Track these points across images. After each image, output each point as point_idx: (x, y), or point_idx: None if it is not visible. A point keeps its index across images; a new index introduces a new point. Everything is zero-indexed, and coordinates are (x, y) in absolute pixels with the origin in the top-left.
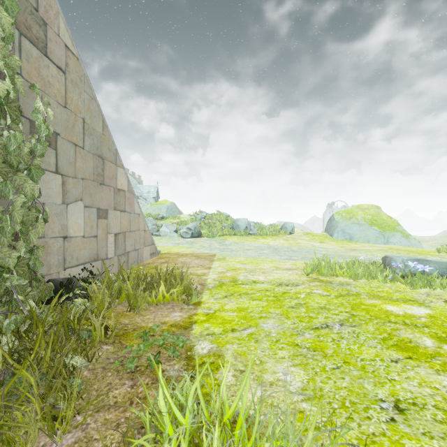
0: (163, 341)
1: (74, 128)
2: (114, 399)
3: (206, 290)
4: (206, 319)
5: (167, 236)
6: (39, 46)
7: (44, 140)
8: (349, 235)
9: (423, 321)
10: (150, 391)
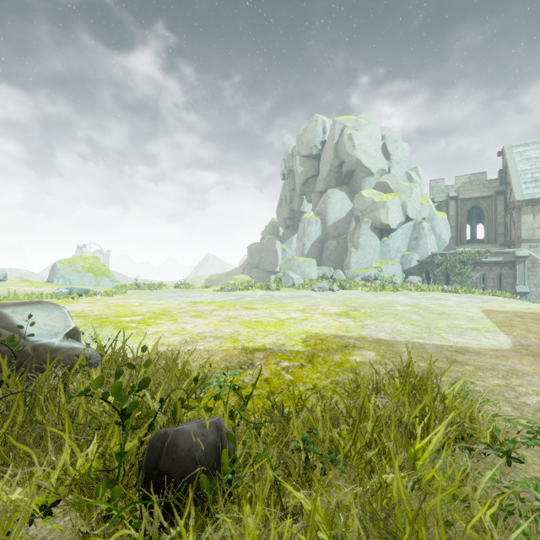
0: None
1: None
2: None
3: None
4: None
5: None
6: None
7: None
8: (69, 280)
9: None
10: None
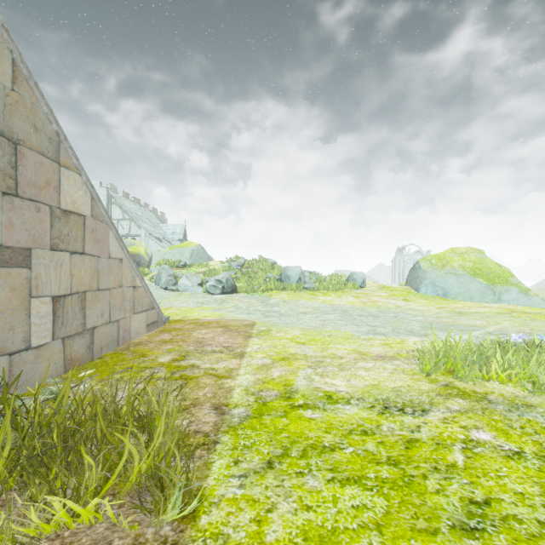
0: None
1: None
2: None
3: (225, 431)
4: None
5: (189, 291)
6: None
7: None
8: (442, 289)
9: None
10: None
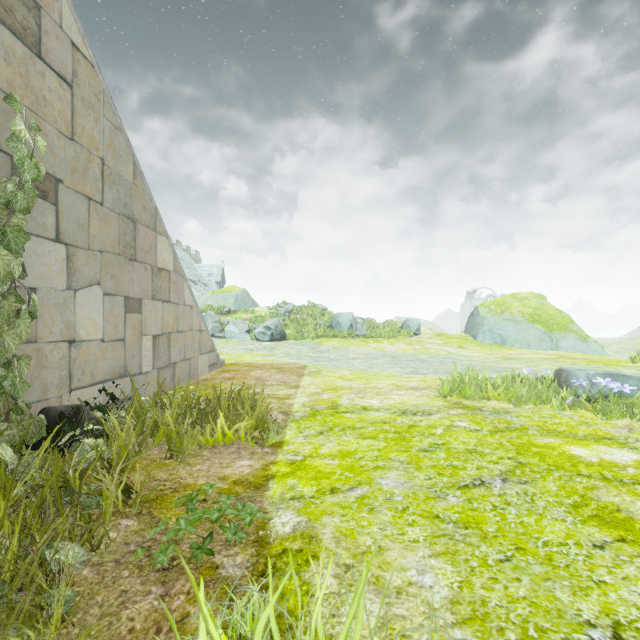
0: (218, 513)
1: (87, 173)
2: (128, 624)
3: (291, 422)
4: (290, 471)
5: (236, 338)
6: (27, 41)
7: (30, 187)
8: (500, 336)
9: (632, 474)
10: (192, 607)
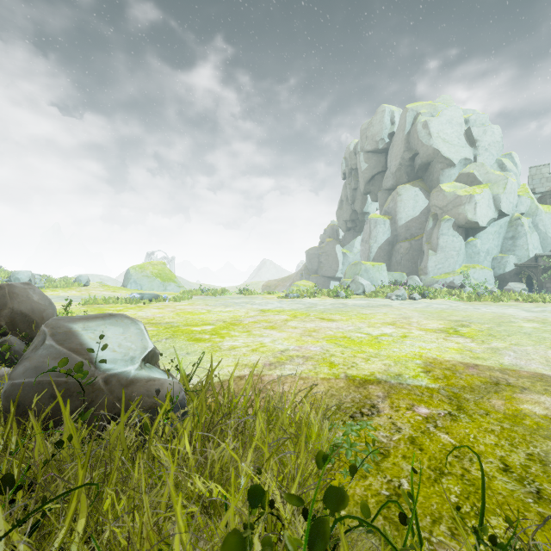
0: None
1: None
2: None
3: None
4: None
5: None
6: None
7: None
8: (140, 285)
9: (118, 309)
10: None
